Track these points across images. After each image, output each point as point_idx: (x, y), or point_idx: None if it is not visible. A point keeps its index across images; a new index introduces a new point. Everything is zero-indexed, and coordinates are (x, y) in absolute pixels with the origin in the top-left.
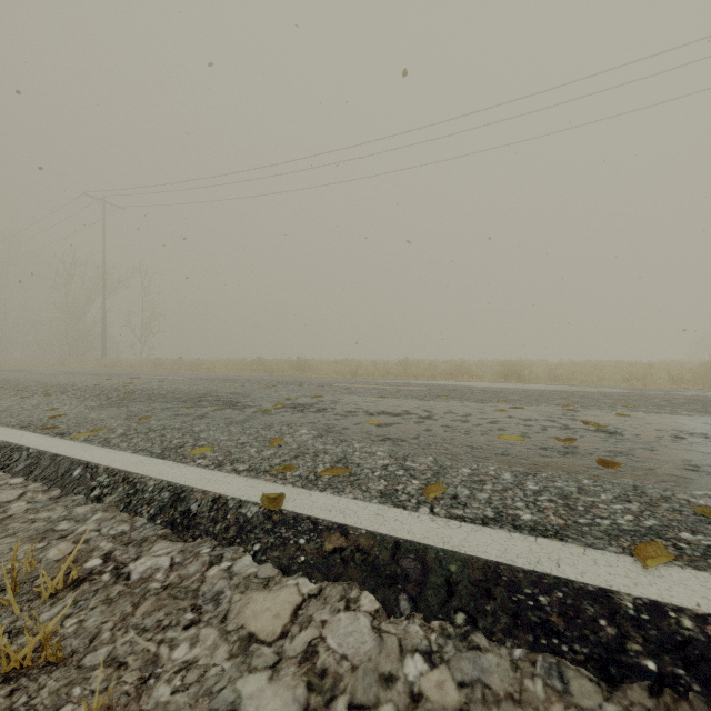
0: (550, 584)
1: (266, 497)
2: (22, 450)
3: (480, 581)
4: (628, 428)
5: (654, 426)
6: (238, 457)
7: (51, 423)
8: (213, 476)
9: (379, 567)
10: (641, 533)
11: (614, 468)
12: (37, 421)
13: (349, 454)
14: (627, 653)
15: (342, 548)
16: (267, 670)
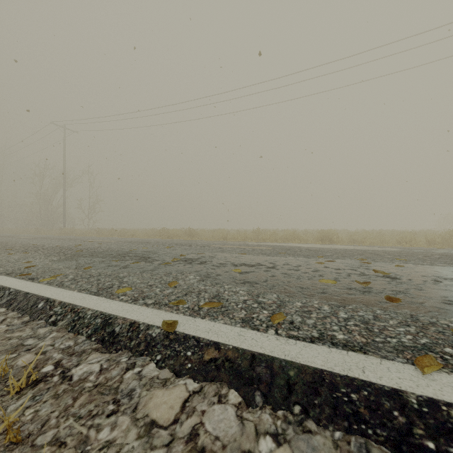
0: (358, 385)
1: (165, 322)
2: (6, 289)
3: (310, 383)
4: (403, 274)
5: (421, 273)
6: (147, 294)
7: (26, 271)
8: (131, 307)
9: (241, 372)
10: (418, 348)
11: (397, 302)
12: (17, 270)
13: (221, 293)
14: (413, 436)
15: (216, 358)
16: (163, 448)
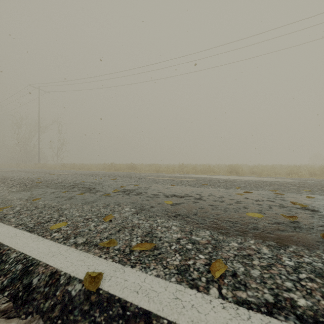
0: None
1: (88, 275)
2: None
3: None
4: (319, 206)
5: None
6: (81, 230)
7: None
8: (58, 249)
9: None
10: None
11: None
12: None
13: (154, 229)
14: None
15: None
16: None
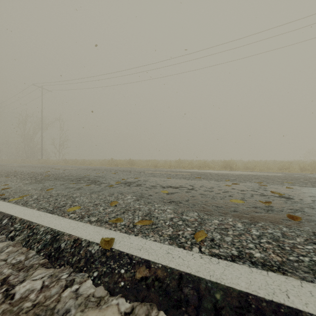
0: (286, 313)
1: (103, 240)
2: None
3: (237, 308)
4: (295, 195)
5: (308, 194)
6: (92, 212)
7: (2, 192)
8: (77, 224)
9: (169, 292)
10: None
11: (298, 220)
12: None
13: (152, 211)
14: None
15: (147, 277)
16: None
